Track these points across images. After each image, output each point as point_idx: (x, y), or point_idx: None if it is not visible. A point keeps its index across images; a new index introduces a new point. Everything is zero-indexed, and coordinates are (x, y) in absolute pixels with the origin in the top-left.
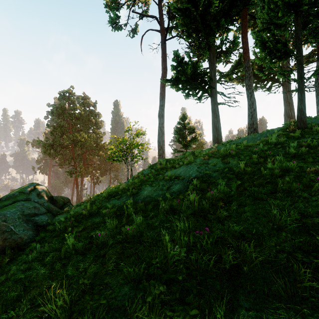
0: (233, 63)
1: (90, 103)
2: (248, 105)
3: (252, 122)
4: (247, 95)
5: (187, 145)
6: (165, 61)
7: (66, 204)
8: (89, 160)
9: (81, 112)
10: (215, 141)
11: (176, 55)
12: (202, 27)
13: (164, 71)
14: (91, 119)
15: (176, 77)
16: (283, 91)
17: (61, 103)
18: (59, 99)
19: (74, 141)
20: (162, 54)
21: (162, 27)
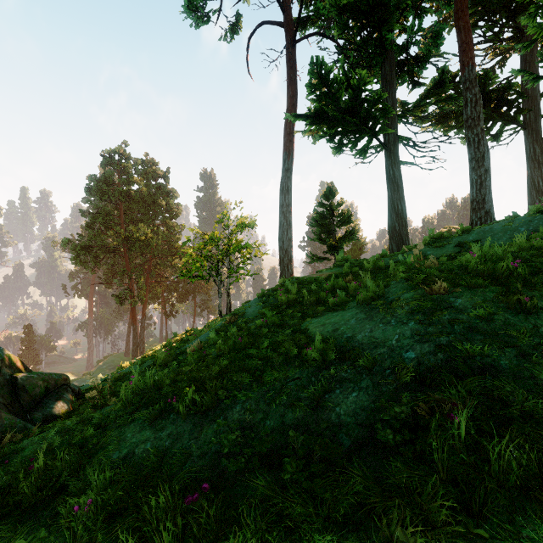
0: (426, 85)
1: (158, 172)
2: (473, 161)
3: (482, 197)
4: (470, 140)
5: (337, 247)
6: (293, 82)
7: (52, 393)
8: (156, 274)
9: (142, 188)
10: (395, 238)
11: (316, 62)
12: (370, 5)
13: (291, 102)
14: (159, 201)
15: (316, 108)
16: (527, 140)
17: (106, 173)
18: (102, 165)
19: (127, 240)
20: (288, 68)
21: (287, 16)
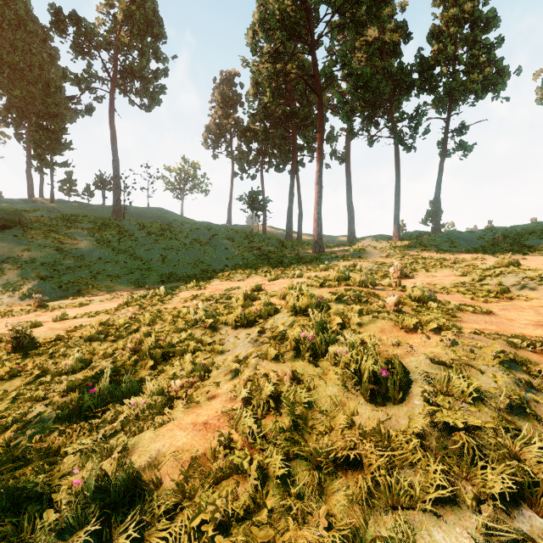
0: None
1: None
2: None
3: None
4: None
5: None
6: None
7: None
8: None
9: None
10: None
11: None
12: None
13: None
14: None
15: None
16: None
17: None
18: None
19: None
20: None
21: None
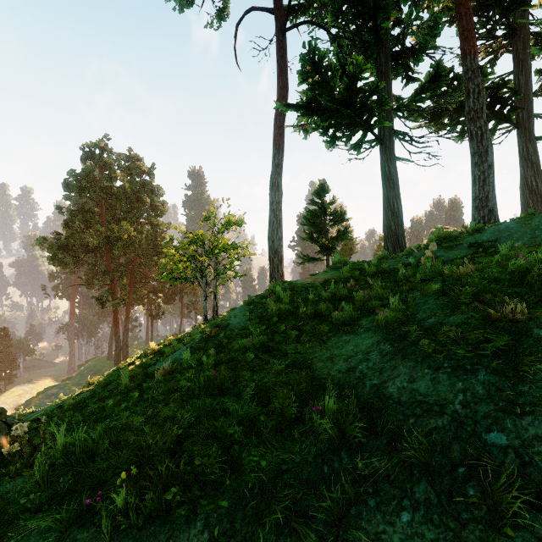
0: (420, 80)
1: (142, 168)
2: (476, 156)
3: (486, 194)
4: (472, 133)
5: (330, 247)
6: (283, 72)
7: None
8: (140, 274)
9: (125, 184)
10: (391, 238)
11: (309, 48)
12: None
13: (281, 94)
14: (143, 199)
15: (309, 97)
16: (520, 139)
17: (86, 168)
18: (82, 160)
19: (109, 239)
20: (278, 57)
21: (277, 2)
